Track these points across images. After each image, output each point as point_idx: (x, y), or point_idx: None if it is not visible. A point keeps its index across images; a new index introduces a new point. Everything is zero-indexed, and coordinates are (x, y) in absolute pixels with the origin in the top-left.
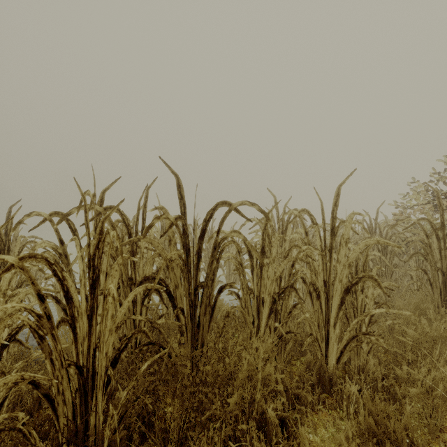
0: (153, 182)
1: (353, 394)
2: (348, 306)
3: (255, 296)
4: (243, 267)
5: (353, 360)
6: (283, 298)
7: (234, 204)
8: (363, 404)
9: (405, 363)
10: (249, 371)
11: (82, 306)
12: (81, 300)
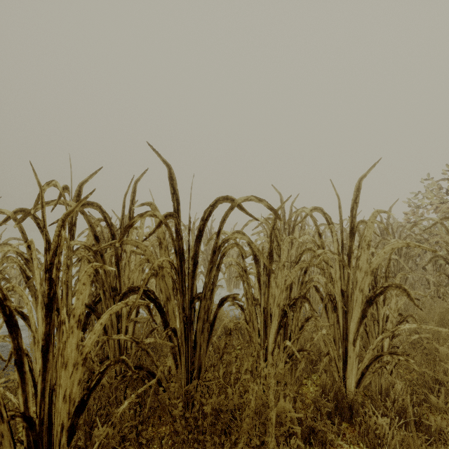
0: (142, 175)
1: (381, 429)
2: (367, 319)
3: (262, 308)
4: (247, 274)
5: (374, 380)
6: (294, 310)
7: (237, 200)
8: (396, 444)
9: (443, 390)
10: (257, 407)
11: (39, 331)
12: (37, 323)
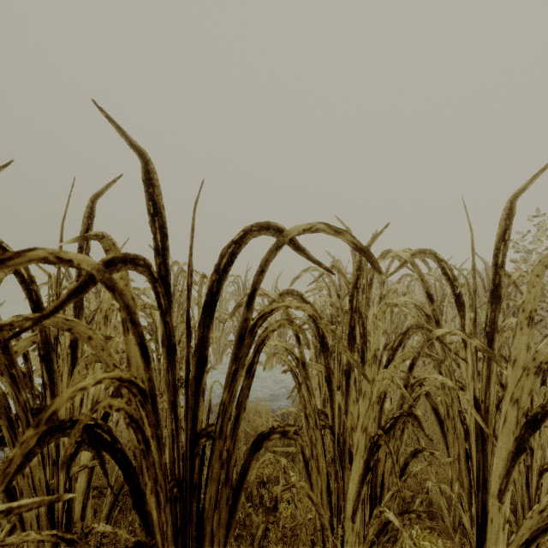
0: (109, 186)
1: None
2: None
3: (334, 436)
4: (306, 372)
5: None
6: (390, 433)
7: (290, 230)
8: None
9: None
10: None
11: None
12: None
